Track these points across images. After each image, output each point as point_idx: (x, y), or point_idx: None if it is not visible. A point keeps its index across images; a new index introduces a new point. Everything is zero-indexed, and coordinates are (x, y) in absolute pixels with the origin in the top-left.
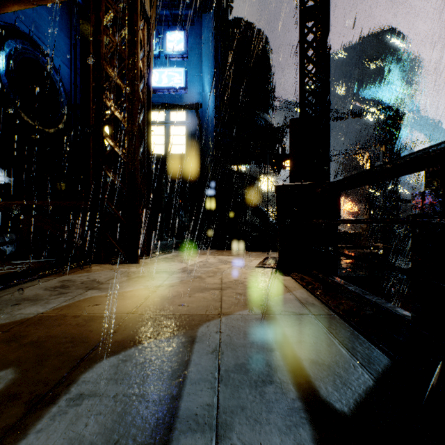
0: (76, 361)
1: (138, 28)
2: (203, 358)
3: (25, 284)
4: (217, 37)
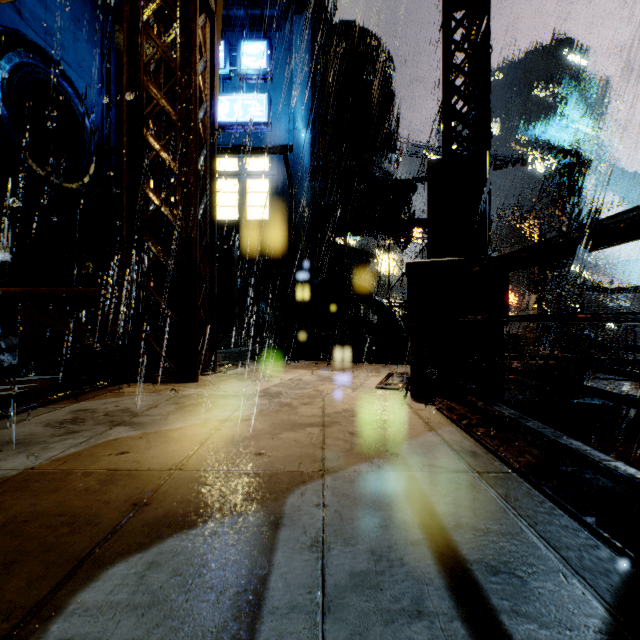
0: (70, 565)
1: (196, 25)
2: (294, 559)
3: (17, 417)
4: (316, 48)
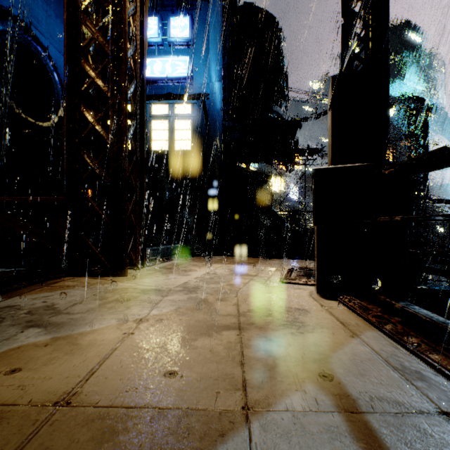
0: None
1: None
2: None
3: None
4: (226, 22)
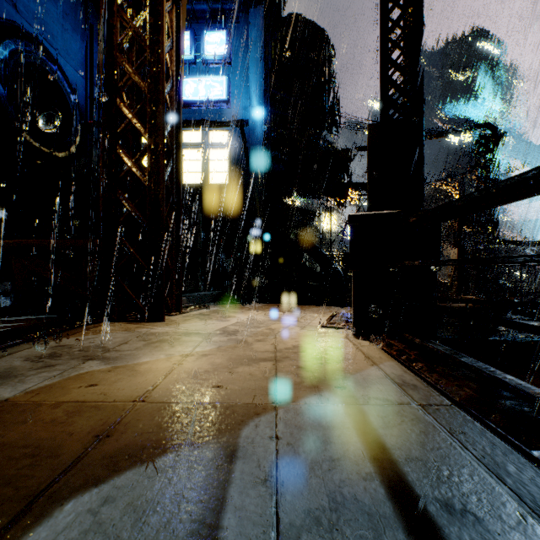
0: (26, 501)
1: (163, 8)
2: (249, 495)
3: (1, 352)
4: (268, 37)
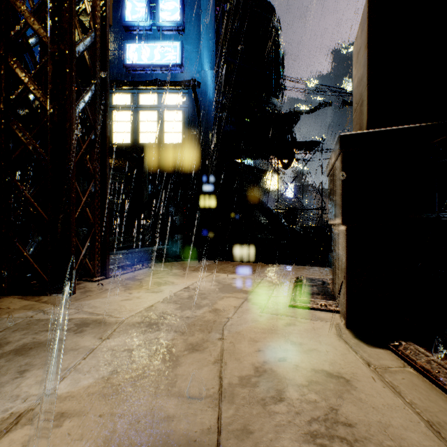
0: None
1: None
2: None
3: None
4: (219, 6)
